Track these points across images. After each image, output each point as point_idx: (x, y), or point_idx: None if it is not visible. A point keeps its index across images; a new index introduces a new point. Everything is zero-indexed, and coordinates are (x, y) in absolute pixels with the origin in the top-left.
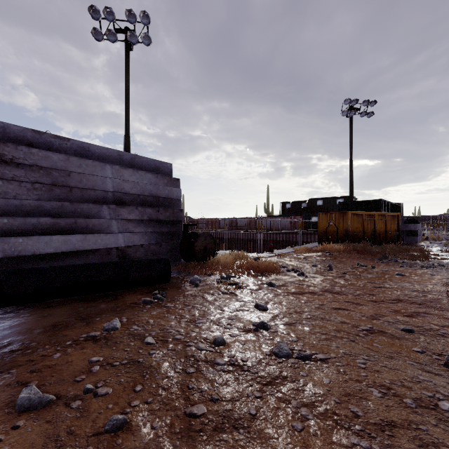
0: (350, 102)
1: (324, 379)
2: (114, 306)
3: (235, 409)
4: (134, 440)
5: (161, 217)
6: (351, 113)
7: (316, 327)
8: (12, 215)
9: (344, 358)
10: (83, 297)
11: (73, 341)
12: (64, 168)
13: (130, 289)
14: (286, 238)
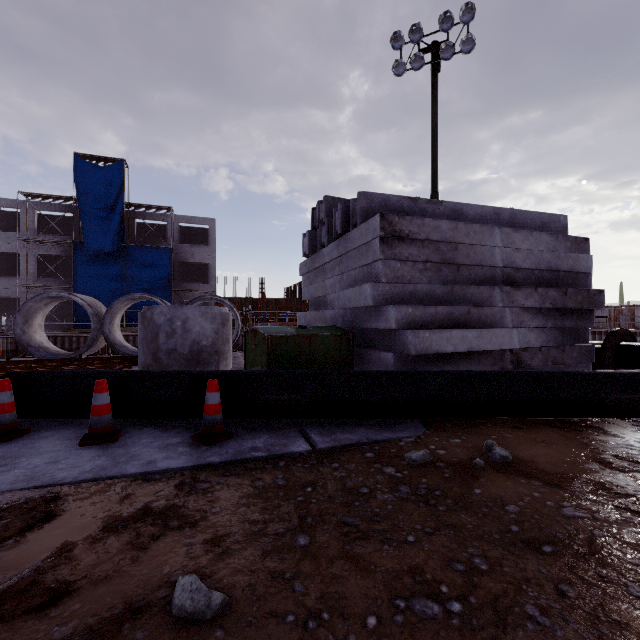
0: None
1: None
2: (636, 445)
3: None
4: None
5: (569, 304)
6: None
7: None
8: (407, 304)
9: None
10: (541, 421)
11: None
12: (452, 240)
13: (591, 418)
14: None
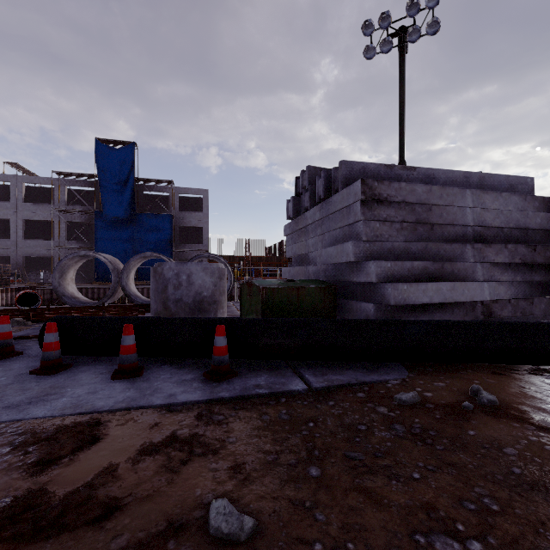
0: None
1: None
2: None
3: None
4: None
5: (538, 259)
6: None
7: None
8: (385, 260)
9: None
10: (519, 368)
11: None
12: (427, 202)
13: None
14: None
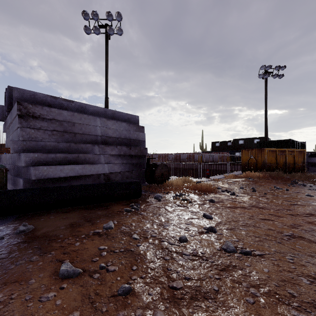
0: (265, 67)
1: (264, 269)
2: (106, 213)
3: (203, 285)
4: (138, 302)
5: (132, 153)
6: (266, 75)
7: (250, 232)
8: (40, 152)
9: (275, 254)
10: (85, 206)
11: (85, 235)
12: (71, 121)
13: (115, 202)
14: (216, 168)
